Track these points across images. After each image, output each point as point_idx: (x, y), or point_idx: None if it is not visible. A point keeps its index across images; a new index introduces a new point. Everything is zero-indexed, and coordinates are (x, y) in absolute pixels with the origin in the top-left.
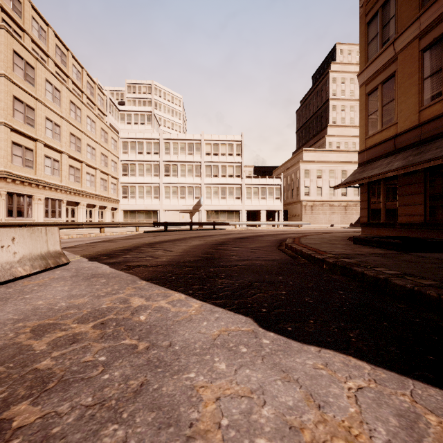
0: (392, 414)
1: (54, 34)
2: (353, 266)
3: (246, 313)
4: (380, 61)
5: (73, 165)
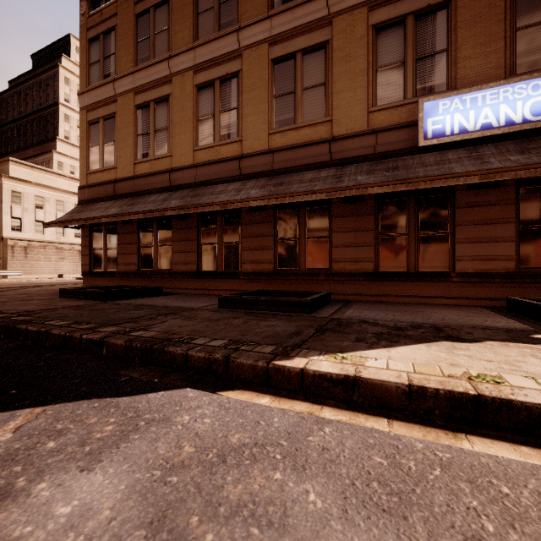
0: None
1: None
2: (20, 324)
3: None
4: (102, 93)
5: None
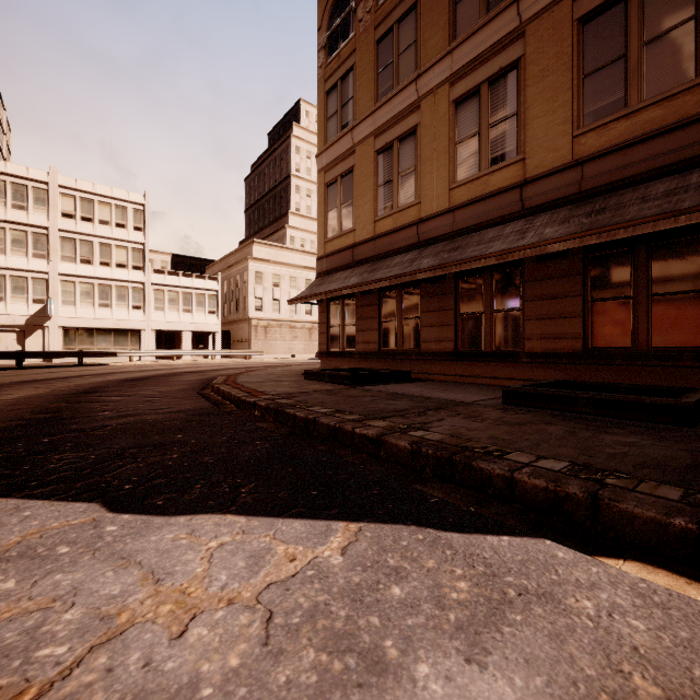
0: (243, 558)
1: None
2: (287, 407)
3: (91, 498)
4: (339, 148)
5: None
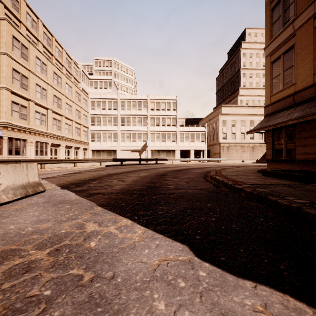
0: None
1: (42, 24)
2: (267, 195)
3: (182, 241)
4: (282, 37)
5: (55, 117)
